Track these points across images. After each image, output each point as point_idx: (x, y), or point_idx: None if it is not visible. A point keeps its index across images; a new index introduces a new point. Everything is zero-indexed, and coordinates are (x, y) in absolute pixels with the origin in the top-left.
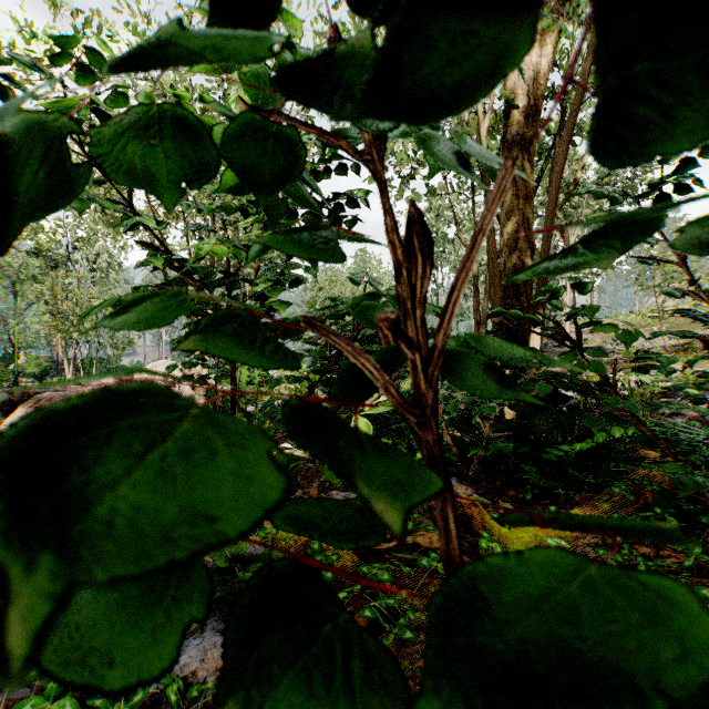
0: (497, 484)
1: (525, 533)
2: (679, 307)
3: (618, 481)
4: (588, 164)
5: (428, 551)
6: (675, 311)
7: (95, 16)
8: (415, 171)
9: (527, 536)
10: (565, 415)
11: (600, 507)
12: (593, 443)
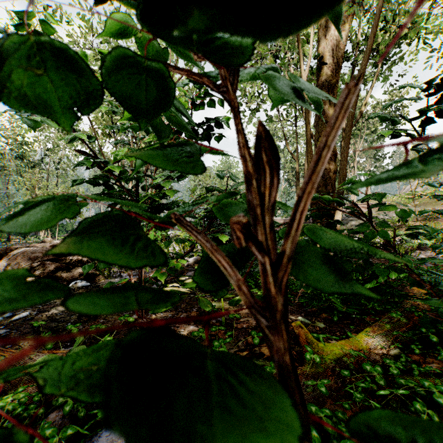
0: (314, 309)
1: (335, 346)
2: (425, 192)
3: (394, 308)
4: (368, 102)
5: (269, 358)
6: (434, 196)
7: (57, 8)
8: (259, 106)
9: (336, 347)
10: (361, 266)
11: (384, 327)
12: (378, 284)
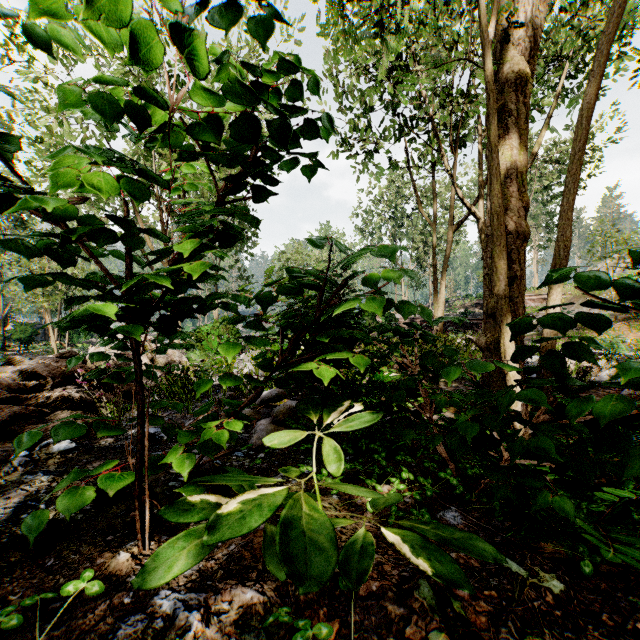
0: None
1: None
2: None
3: None
4: None
5: None
6: None
7: None
8: (377, 148)
9: None
10: None
11: None
12: None
